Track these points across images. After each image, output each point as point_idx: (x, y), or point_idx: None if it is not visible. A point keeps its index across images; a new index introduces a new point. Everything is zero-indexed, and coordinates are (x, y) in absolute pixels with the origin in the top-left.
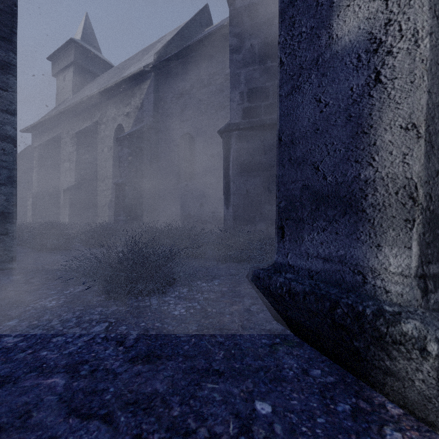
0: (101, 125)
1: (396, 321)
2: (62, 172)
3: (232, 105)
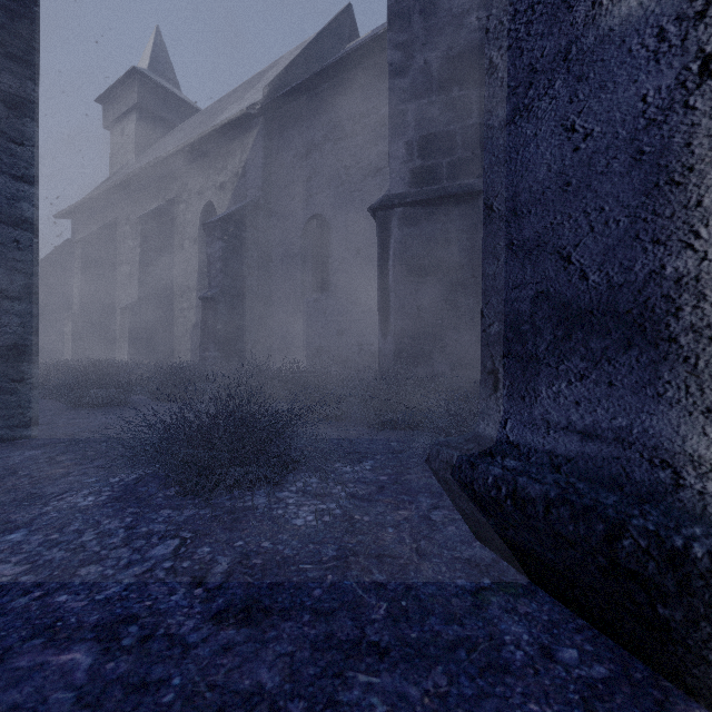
0: (179, 204)
1: None
2: (118, 281)
3: (392, 165)
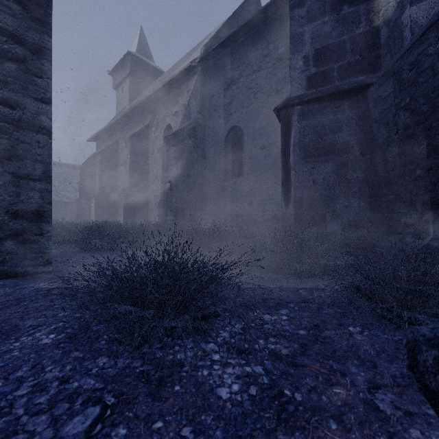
0: (151, 127)
1: None
2: (119, 175)
3: (292, 75)
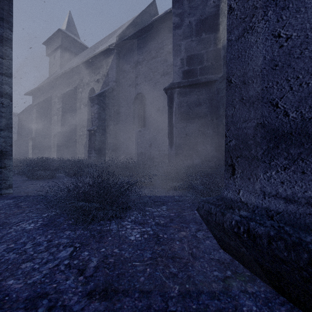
0: (79, 88)
1: None
2: (52, 123)
3: (174, 69)
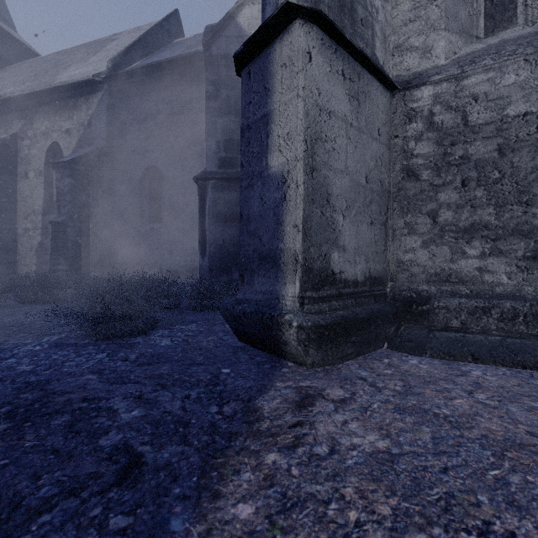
0: (23, 139)
1: (284, 315)
2: None
3: (208, 153)
